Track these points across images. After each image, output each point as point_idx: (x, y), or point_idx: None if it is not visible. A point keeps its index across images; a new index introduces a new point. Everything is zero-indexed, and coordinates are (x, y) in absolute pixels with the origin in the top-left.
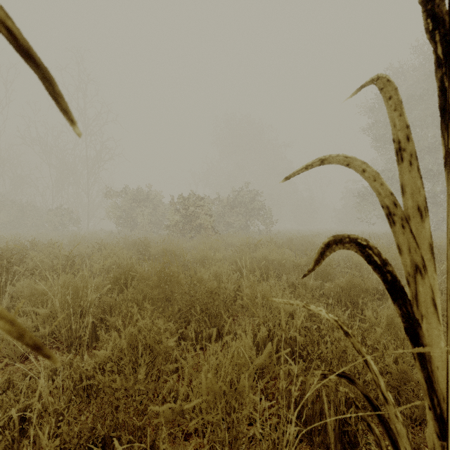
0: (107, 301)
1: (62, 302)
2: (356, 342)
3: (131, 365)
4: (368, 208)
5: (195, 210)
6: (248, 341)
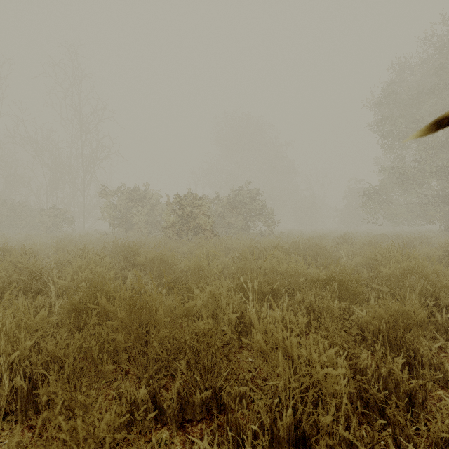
0: (48, 350)
1: None
2: None
3: None
4: (374, 208)
5: (192, 210)
6: None
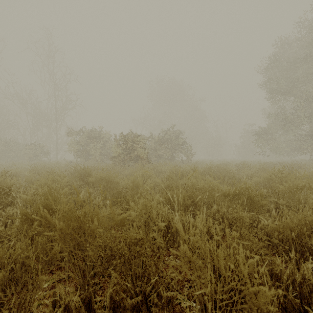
0: None
1: None
2: None
3: None
4: (263, 144)
5: (133, 145)
6: None
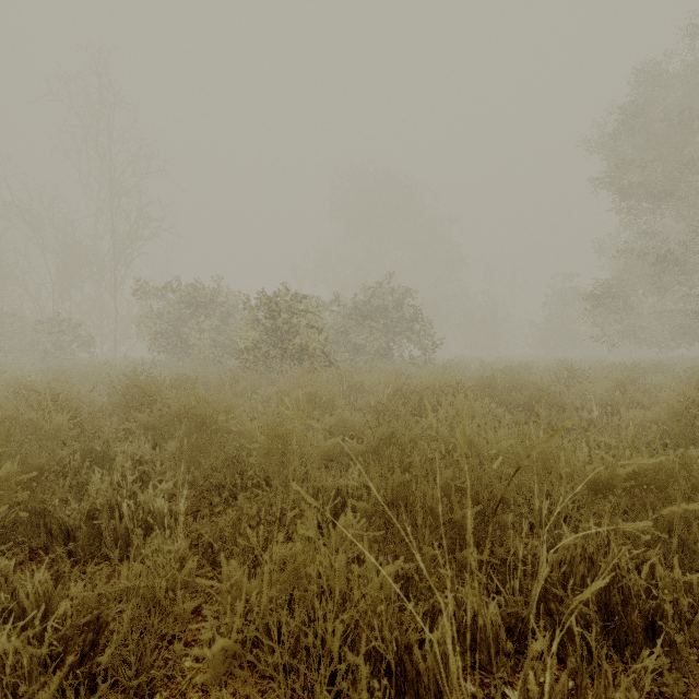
0: None
1: None
2: None
3: None
4: (604, 319)
5: (290, 320)
6: None
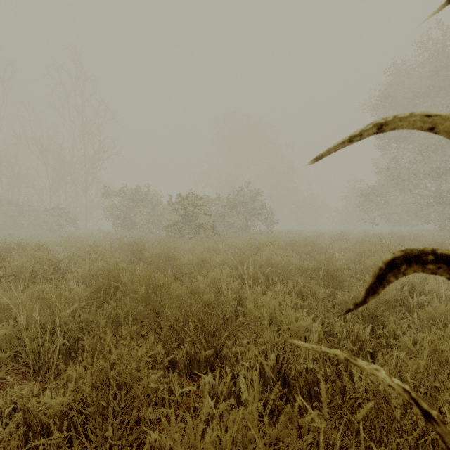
0: (83, 317)
1: (28, 320)
2: (449, 434)
3: (100, 412)
4: (371, 208)
5: (194, 210)
6: (255, 390)
